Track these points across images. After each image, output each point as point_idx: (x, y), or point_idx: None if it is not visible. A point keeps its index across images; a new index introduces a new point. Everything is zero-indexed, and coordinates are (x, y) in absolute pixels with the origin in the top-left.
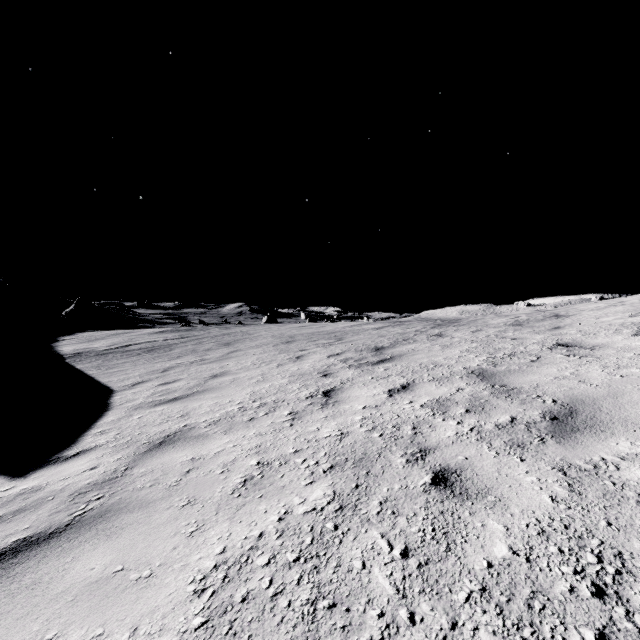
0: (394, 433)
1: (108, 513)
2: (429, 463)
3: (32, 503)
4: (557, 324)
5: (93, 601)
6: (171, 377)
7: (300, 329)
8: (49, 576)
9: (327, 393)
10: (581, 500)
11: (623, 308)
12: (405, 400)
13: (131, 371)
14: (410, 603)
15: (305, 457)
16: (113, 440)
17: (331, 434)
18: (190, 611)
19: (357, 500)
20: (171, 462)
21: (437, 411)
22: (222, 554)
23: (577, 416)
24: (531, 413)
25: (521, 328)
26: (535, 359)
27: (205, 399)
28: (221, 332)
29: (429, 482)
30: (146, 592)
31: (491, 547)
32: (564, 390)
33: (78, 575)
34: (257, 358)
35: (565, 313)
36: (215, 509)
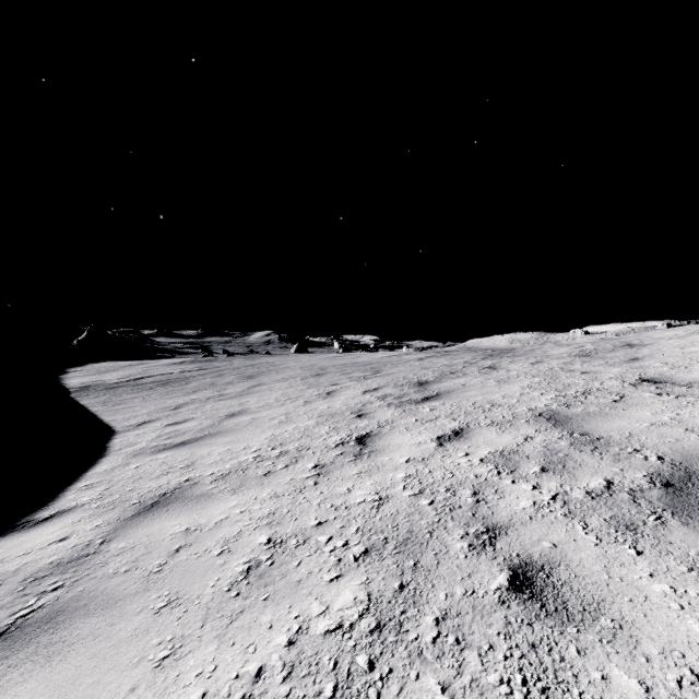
0: (449, 500)
1: (60, 615)
2: (502, 552)
3: None
4: (633, 355)
5: None
6: (182, 416)
7: (332, 360)
8: None
9: (361, 439)
10: None
11: None
12: (459, 451)
13: (139, 408)
14: None
15: (331, 534)
16: (98, 498)
17: (366, 499)
18: None
19: (402, 613)
20: (159, 534)
21: (503, 468)
22: None
23: None
24: (632, 475)
25: (590, 359)
26: (618, 398)
27: (217, 444)
28: (245, 363)
29: (506, 586)
30: None
31: None
32: (669, 442)
33: None
34: (282, 394)
35: (639, 342)
36: (201, 617)
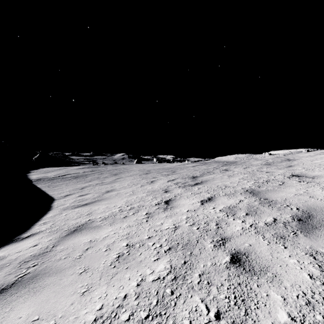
0: (205, 227)
1: (37, 276)
2: (228, 248)
3: None
4: (290, 164)
5: None
6: (85, 192)
7: (153, 166)
8: None
9: (167, 202)
10: None
11: None
12: (210, 207)
13: (65, 188)
14: None
15: (154, 241)
16: (49, 228)
17: (169, 227)
18: None
19: (185, 273)
20: (78, 243)
21: (229, 214)
22: (100, 310)
23: (313, 218)
24: (285, 216)
25: (270, 166)
26: (281, 183)
27: (101, 204)
28: (113, 168)
29: (229, 261)
30: None
31: (275, 314)
32: (302, 202)
33: (10, 322)
34: (130, 182)
35: (293, 158)
36: (99, 276)
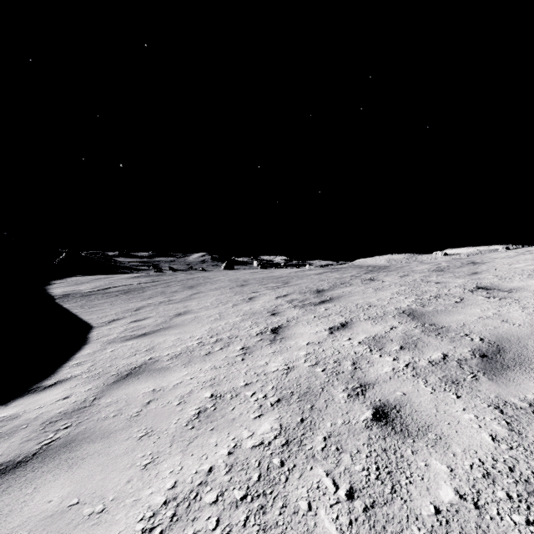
0: (335, 368)
1: (72, 443)
2: (369, 398)
3: (7, 431)
4: (475, 270)
5: None
6: (142, 315)
7: (253, 274)
8: (9, 508)
9: (275, 330)
10: (522, 440)
11: (532, 256)
12: (344, 337)
13: (109, 310)
14: None
15: (254, 390)
16: (87, 371)
17: (278, 368)
18: None
19: (302, 435)
20: (134, 393)
21: (374, 348)
22: (172, 489)
23: (505, 354)
24: (461, 350)
25: (443, 273)
26: (459, 300)
27: (169, 335)
28: (186, 277)
29: (370, 418)
30: (96, 529)
31: (437, 490)
32: (489, 329)
33: (35, 508)
34: (216, 299)
35: (480, 260)
36: (170, 441)
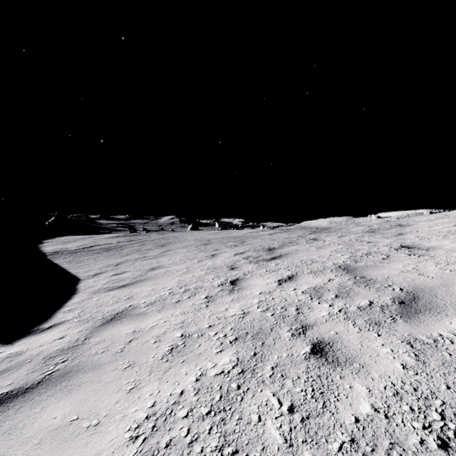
0: (282, 313)
1: (70, 373)
2: (309, 337)
3: (15, 364)
4: (400, 231)
5: (53, 444)
6: (121, 269)
7: (215, 235)
8: (22, 423)
9: (233, 282)
10: (425, 368)
11: (448, 220)
12: (290, 288)
13: (93, 265)
14: (295, 451)
15: (216, 331)
16: (77, 316)
17: (236, 313)
18: (126, 454)
19: (255, 365)
20: (118, 334)
21: (314, 296)
22: (152, 407)
23: (419, 301)
24: (384, 298)
25: (374, 234)
26: (385, 257)
27: (145, 286)
28: (158, 237)
29: (309, 352)
30: (94, 438)
31: (357, 405)
32: (408, 281)
33: (44, 423)
34: (183, 256)
35: (406, 223)
36: (149, 371)
